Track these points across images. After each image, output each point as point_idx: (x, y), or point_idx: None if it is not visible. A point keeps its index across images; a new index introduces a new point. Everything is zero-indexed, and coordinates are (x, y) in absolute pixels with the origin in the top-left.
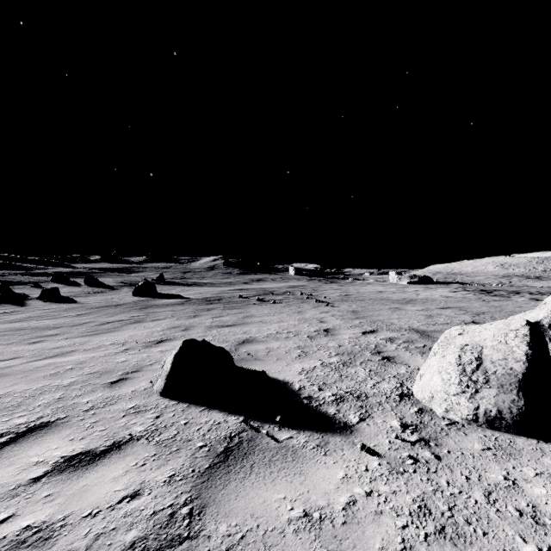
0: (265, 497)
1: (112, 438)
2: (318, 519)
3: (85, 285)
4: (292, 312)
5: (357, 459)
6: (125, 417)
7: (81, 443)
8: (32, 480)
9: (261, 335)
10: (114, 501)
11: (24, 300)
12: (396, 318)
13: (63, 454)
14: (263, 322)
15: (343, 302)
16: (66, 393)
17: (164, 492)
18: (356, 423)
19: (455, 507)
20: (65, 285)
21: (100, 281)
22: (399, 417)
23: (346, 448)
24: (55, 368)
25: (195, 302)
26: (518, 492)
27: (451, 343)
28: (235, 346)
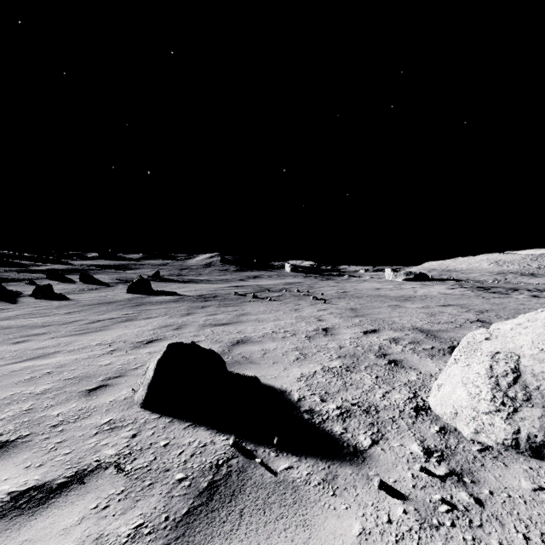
0: None
1: (75, 465)
2: None
3: (80, 282)
4: (288, 309)
5: (375, 502)
6: (96, 436)
7: (37, 473)
8: None
9: (256, 334)
10: None
11: (16, 298)
12: (397, 317)
13: (11, 488)
14: (259, 320)
15: (340, 299)
16: (37, 403)
17: None
18: (368, 446)
19: None
20: (60, 282)
21: (95, 278)
22: (418, 440)
23: (360, 485)
24: (32, 372)
25: (190, 299)
26: None
27: (476, 350)
28: (228, 347)
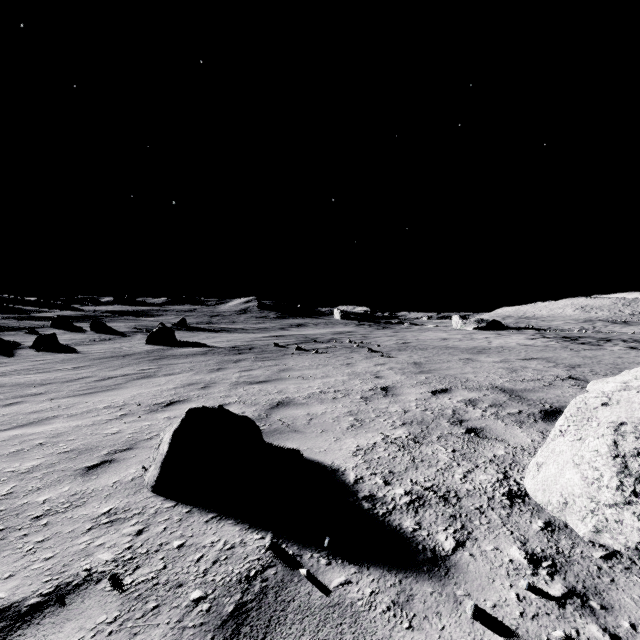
0: None
1: (57, 577)
2: None
3: (91, 331)
4: (339, 364)
5: None
6: (90, 533)
7: (4, 588)
8: None
9: (300, 395)
10: None
11: (14, 350)
12: (471, 373)
13: None
14: (304, 377)
15: (401, 352)
16: (20, 484)
17: None
18: (452, 551)
19: None
20: (67, 331)
21: (109, 327)
22: (518, 541)
23: (445, 612)
24: (20, 443)
25: (221, 352)
26: None
27: (591, 419)
28: (266, 411)
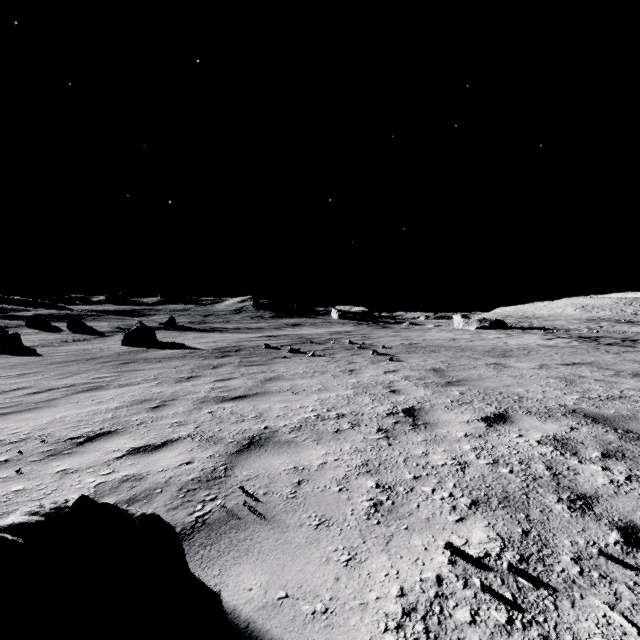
0: None
1: None
2: None
3: (68, 331)
4: (340, 370)
5: None
6: None
7: None
8: None
9: (287, 423)
10: None
11: None
12: (517, 385)
13: None
14: (295, 391)
15: (411, 354)
16: None
17: None
18: None
19: None
20: (42, 331)
21: (88, 326)
22: None
23: None
24: None
25: (202, 354)
26: None
27: None
28: (228, 459)
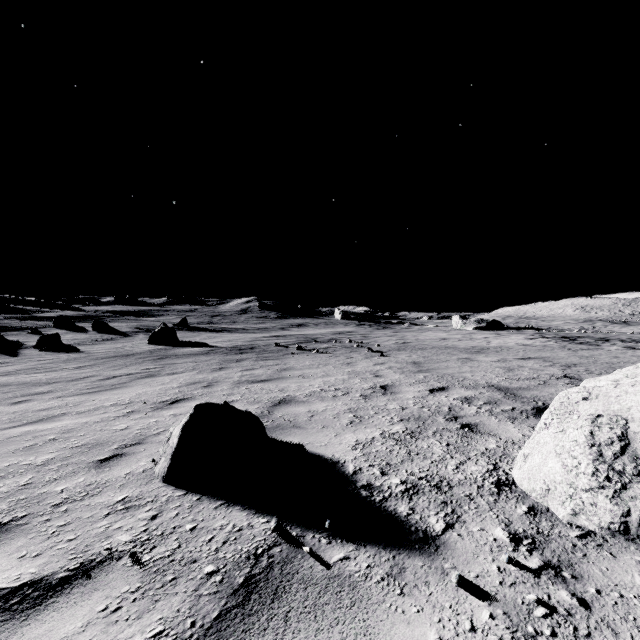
0: None
1: (81, 555)
2: None
3: (93, 331)
4: (339, 363)
5: (454, 604)
6: (107, 518)
7: (33, 564)
8: None
9: (302, 393)
10: None
11: (17, 349)
12: (469, 372)
13: (1, 584)
14: (305, 376)
15: (400, 351)
16: (37, 476)
17: None
18: (442, 531)
19: None
20: (69, 331)
21: (111, 327)
22: (503, 523)
23: (433, 582)
24: (32, 438)
25: (223, 351)
26: None
27: (572, 412)
28: (268, 408)
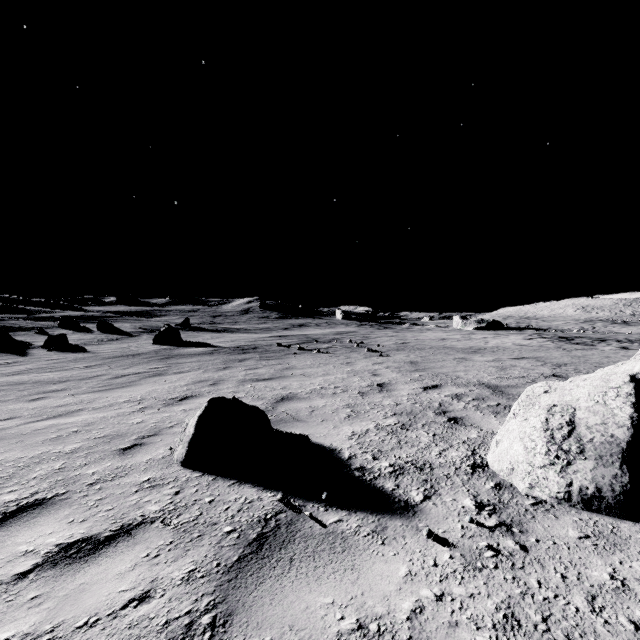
0: (308, 601)
1: (120, 520)
2: (375, 633)
3: (98, 331)
4: (339, 363)
5: (423, 549)
6: (137, 494)
7: (81, 527)
8: (17, 576)
9: (303, 391)
10: (117, 605)
11: (26, 349)
12: (462, 371)
13: (58, 541)
14: (306, 375)
15: (399, 351)
16: (68, 461)
17: (180, 593)
18: (420, 501)
19: (550, 617)
20: (75, 331)
21: (115, 327)
22: (472, 495)
23: (409, 535)
24: (57, 430)
25: (226, 351)
26: (630, 597)
27: (535, 403)
28: (272, 404)
